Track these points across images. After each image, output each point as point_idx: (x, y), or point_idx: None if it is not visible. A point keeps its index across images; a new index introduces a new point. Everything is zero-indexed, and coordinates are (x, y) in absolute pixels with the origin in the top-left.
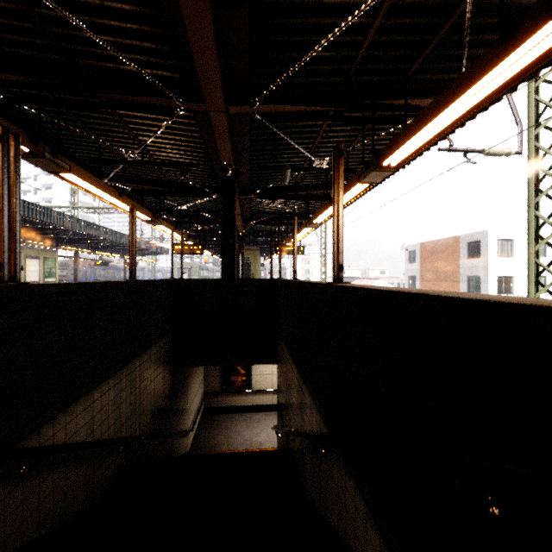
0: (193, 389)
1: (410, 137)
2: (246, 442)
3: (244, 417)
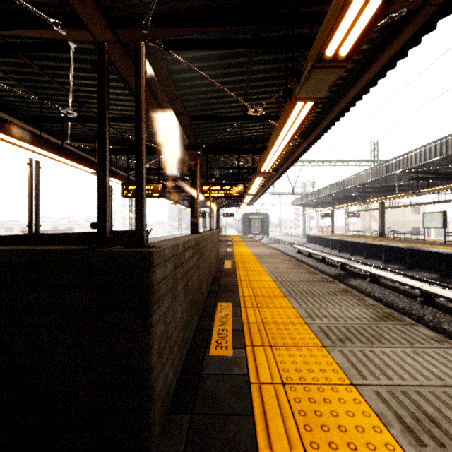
0: None
1: (4, 134)
2: None
3: None
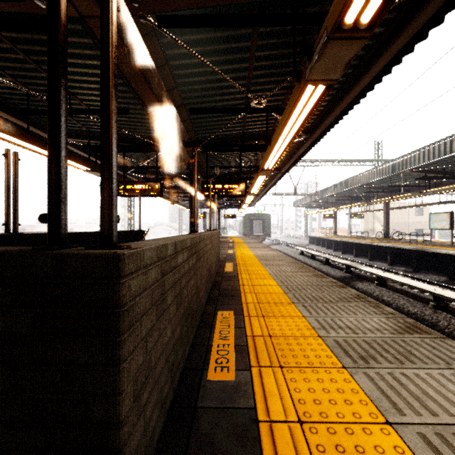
0: None
1: None
2: None
3: None
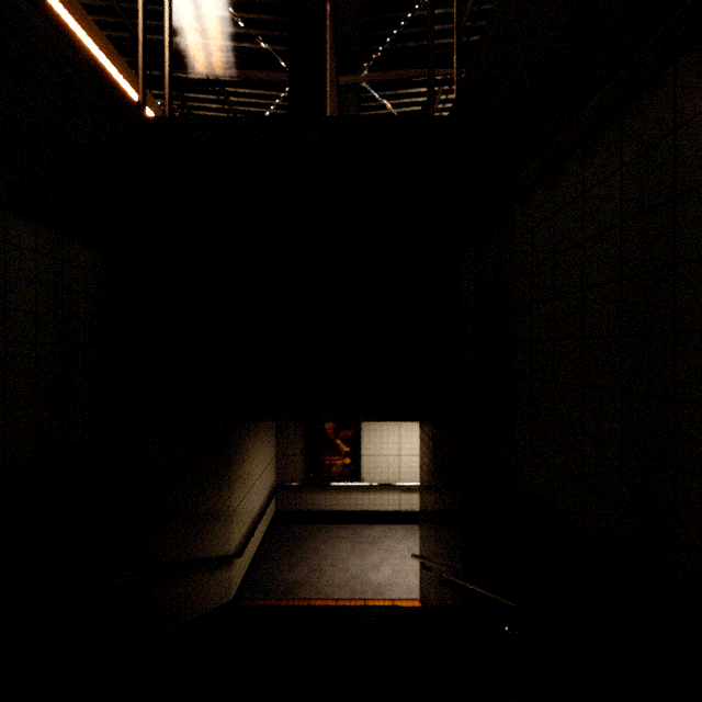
0: (248, 472)
1: None
2: (351, 581)
3: (347, 532)
